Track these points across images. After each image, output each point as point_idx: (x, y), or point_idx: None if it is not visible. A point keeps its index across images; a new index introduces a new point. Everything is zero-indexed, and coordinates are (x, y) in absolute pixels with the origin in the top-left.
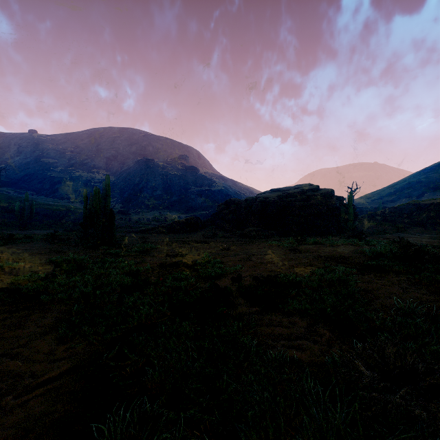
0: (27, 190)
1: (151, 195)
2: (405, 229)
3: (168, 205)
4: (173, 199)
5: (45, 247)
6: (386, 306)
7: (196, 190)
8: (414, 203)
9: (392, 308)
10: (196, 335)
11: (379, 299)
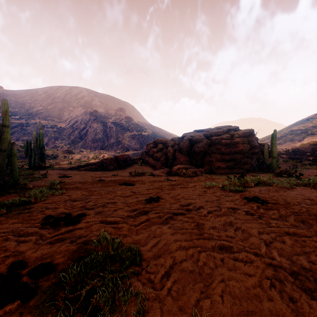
0: None
1: (94, 138)
2: (312, 165)
3: (107, 146)
4: (112, 141)
5: None
6: None
7: (130, 134)
8: (314, 143)
9: None
10: None
11: None
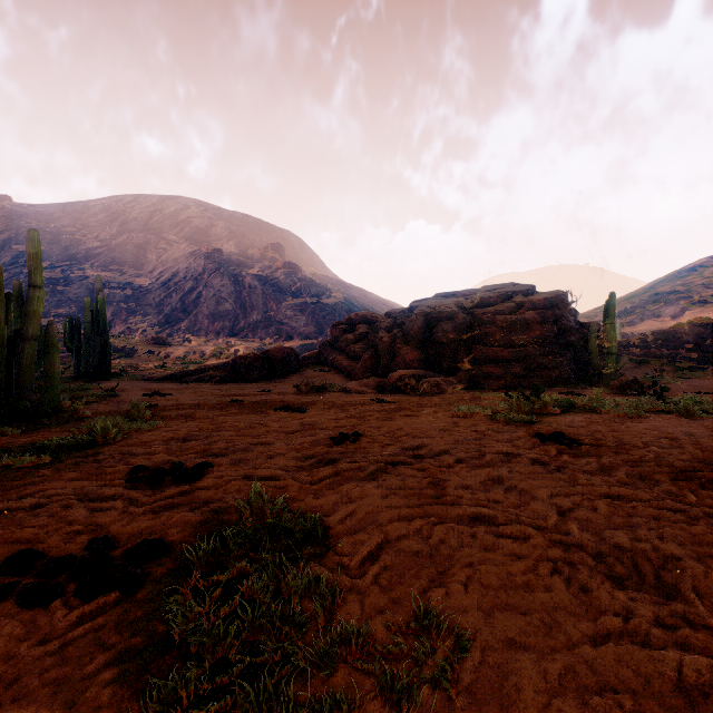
0: None
1: (214, 311)
2: (697, 371)
3: (244, 330)
4: (254, 319)
5: None
6: None
7: (295, 302)
8: (702, 322)
9: None
10: None
11: None
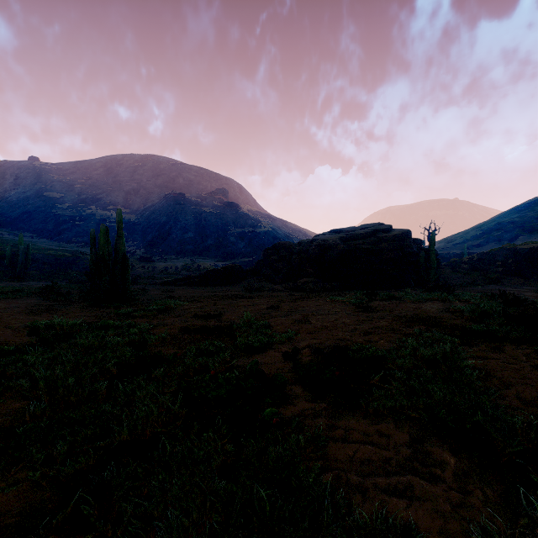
0: (26, 231)
1: (181, 238)
2: (499, 280)
3: (202, 251)
4: (208, 243)
5: (34, 304)
6: (526, 402)
7: (237, 231)
8: (509, 247)
9: (537, 404)
10: (224, 462)
11: (511, 388)
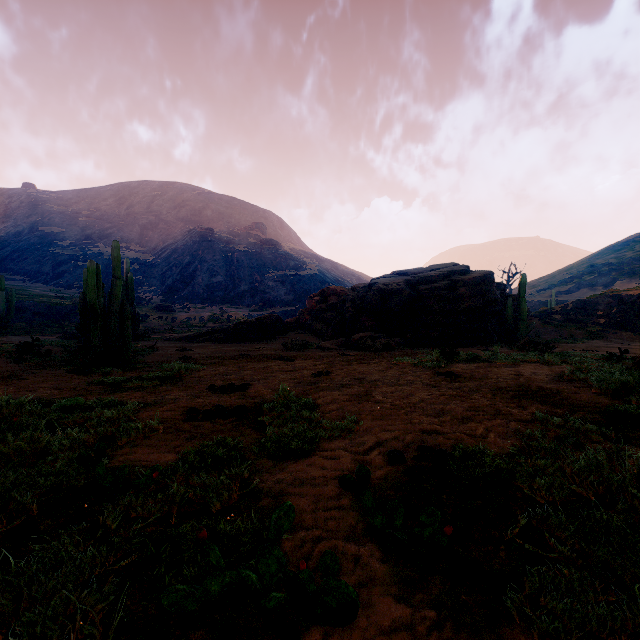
0: (16, 273)
1: (208, 282)
2: (602, 334)
3: (233, 298)
4: (242, 289)
5: None
6: None
7: (276, 274)
8: (612, 293)
9: None
10: None
11: None
